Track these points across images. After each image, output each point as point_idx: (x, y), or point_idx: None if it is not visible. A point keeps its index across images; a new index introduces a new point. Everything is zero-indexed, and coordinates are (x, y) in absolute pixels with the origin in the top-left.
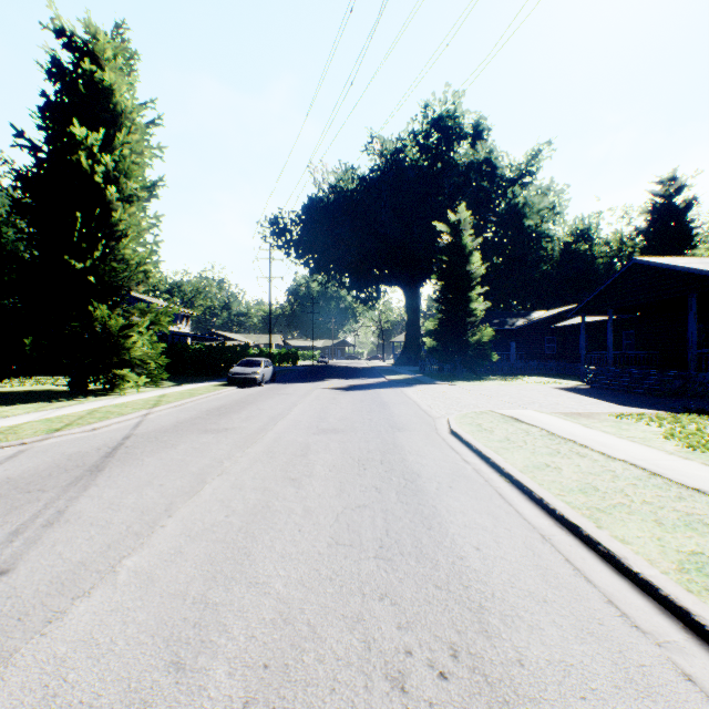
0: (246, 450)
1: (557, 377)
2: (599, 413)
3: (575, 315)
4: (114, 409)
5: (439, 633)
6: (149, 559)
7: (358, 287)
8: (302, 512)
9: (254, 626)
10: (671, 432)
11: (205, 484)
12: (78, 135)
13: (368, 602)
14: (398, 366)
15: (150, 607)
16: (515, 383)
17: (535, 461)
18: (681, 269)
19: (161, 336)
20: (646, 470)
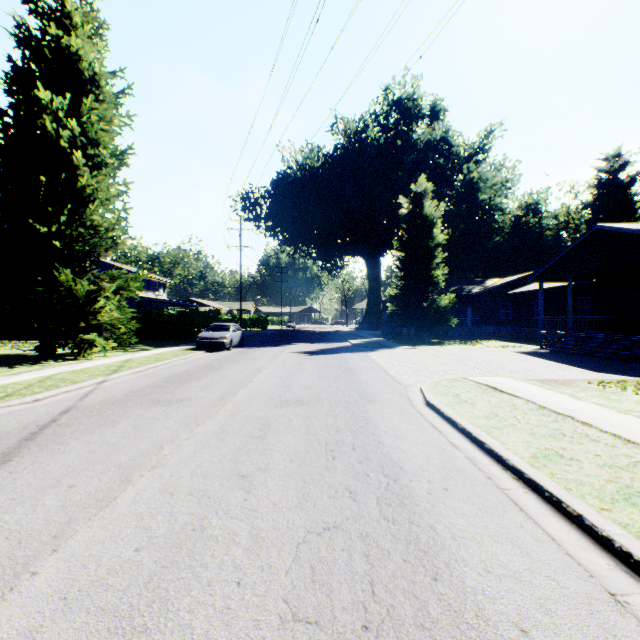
0: (195, 429)
1: (513, 341)
2: (576, 380)
3: (533, 281)
4: (70, 376)
5: None
6: None
7: (323, 257)
8: (248, 540)
9: None
10: None
11: (128, 485)
12: (44, 101)
13: None
14: (360, 330)
15: None
16: (476, 347)
17: (542, 448)
18: None
19: (139, 302)
20: None
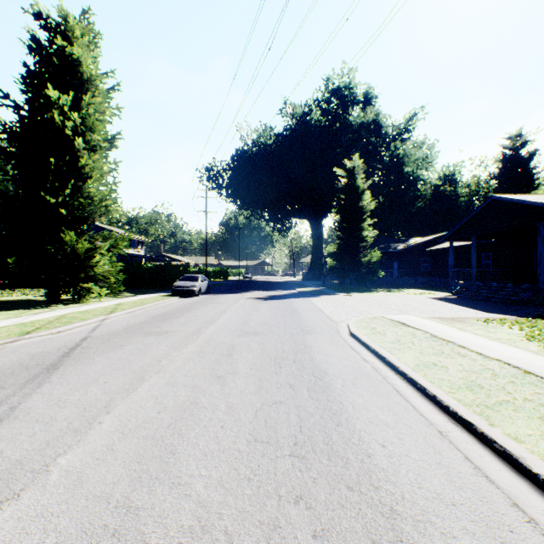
0: (181, 350)
1: (430, 289)
2: (469, 318)
3: (445, 240)
4: (78, 315)
5: (354, 543)
6: (81, 458)
7: (274, 219)
8: (226, 408)
9: (172, 535)
10: (532, 335)
11: (143, 381)
12: (52, 97)
13: (284, 505)
14: (305, 280)
15: (73, 512)
16: (398, 294)
17: (424, 360)
18: (532, 204)
19: (121, 257)
20: (520, 368)
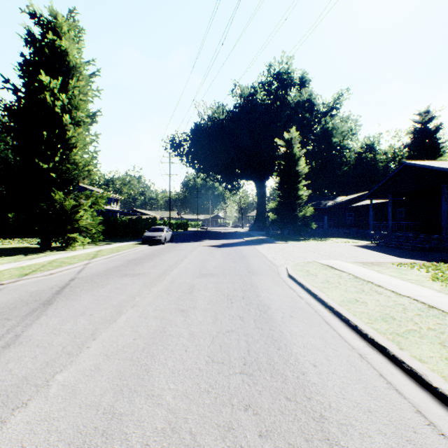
0: (151, 289)
1: (354, 238)
2: (385, 263)
3: (366, 198)
4: (66, 260)
5: (291, 441)
6: (74, 375)
7: (226, 181)
8: (188, 336)
9: (148, 435)
10: (436, 276)
11: (121, 314)
12: (44, 82)
13: (236, 412)
14: (251, 231)
15: (70, 417)
16: (328, 243)
17: (348, 297)
18: (437, 169)
19: (100, 212)
20: (425, 304)
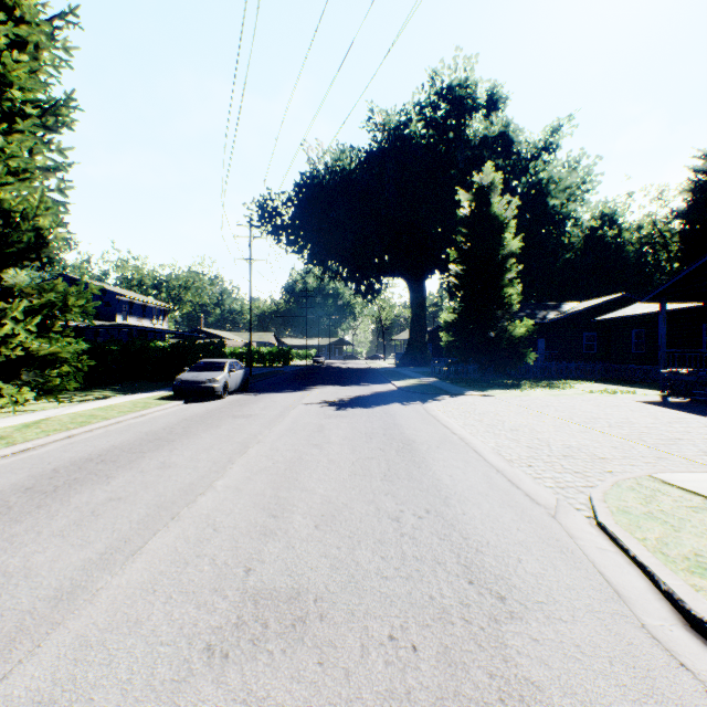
0: None
1: (608, 382)
2: None
3: (650, 300)
4: None
5: None
6: None
7: (357, 278)
8: None
9: None
10: None
11: None
12: None
13: None
14: (401, 366)
15: None
16: (572, 393)
17: None
18: None
19: (130, 332)
20: None
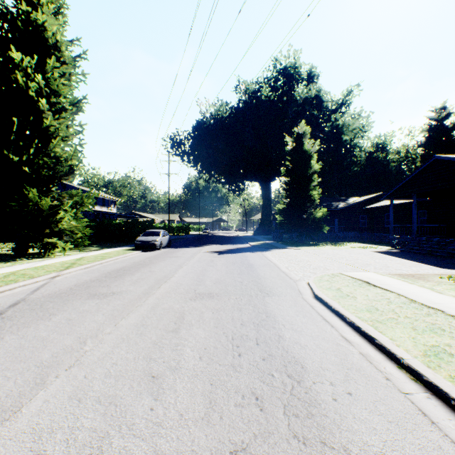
0: (119, 322)
1: (369, 243)
2: (429, 275)
3: (386, 199)
4: (30, 271)
5: None
6: None
7: (230, 182)
8: None
9: None
10: None
11: (39, 389)
12: (18, 61)
13: None
14: (256, 235)
15: None
16: (343, 248)
17: (429, 345)
18: None
19: (96, 214)
20: None
